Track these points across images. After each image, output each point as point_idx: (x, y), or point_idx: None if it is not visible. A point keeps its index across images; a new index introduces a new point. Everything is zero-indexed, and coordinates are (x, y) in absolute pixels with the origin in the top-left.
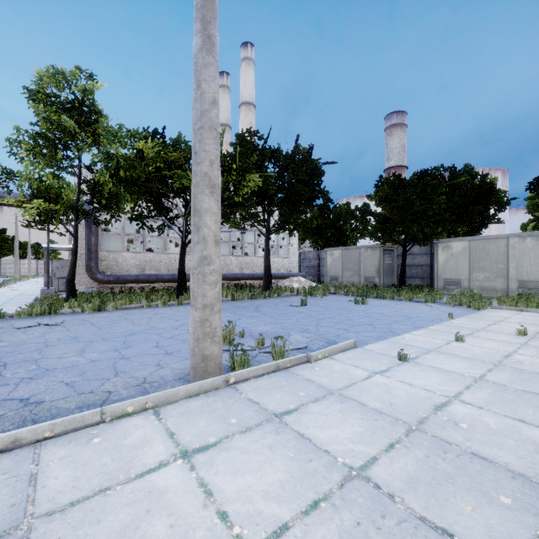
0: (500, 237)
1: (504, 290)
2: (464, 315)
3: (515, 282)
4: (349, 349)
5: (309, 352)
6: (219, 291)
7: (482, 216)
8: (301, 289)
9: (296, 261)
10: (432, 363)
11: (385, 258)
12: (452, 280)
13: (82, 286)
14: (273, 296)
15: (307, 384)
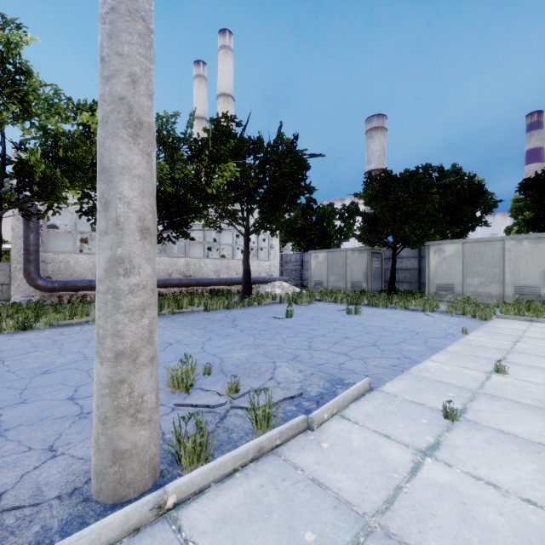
0: (496, 239)
1: (499, 296)
2: (475, 328)
3: (512, 288)
4: (362, 393)
5: (307, 403)
6: (150, 324)
7: (470, 219)
8: (285, 295)
9: (278, 264)
10: (494, 422)
11: (373, 262)
12: (445, 286)
13: (21, 295)
14: (253, 305)
15: (316, 497)
